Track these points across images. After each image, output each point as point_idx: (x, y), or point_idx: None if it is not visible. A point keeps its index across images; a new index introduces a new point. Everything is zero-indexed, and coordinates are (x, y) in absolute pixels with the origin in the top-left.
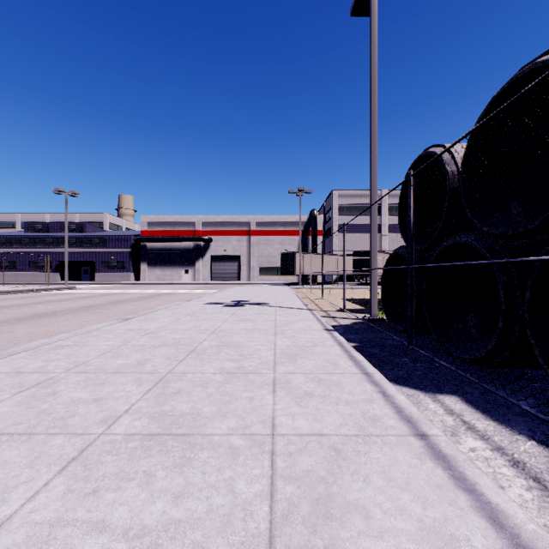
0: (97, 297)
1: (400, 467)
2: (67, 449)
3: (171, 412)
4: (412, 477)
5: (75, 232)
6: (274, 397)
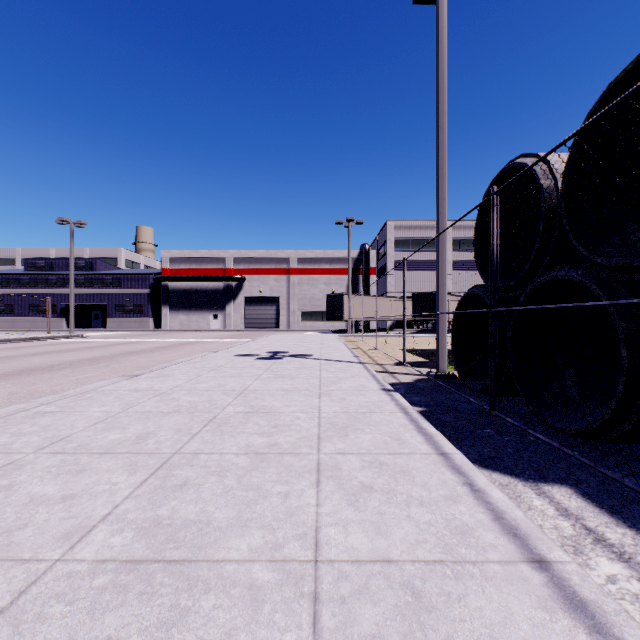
0: (106, 347)
1: (518, 628)
2: None
3: (168, 519)
4: None
5: (83, 270)
6: (319, 493)
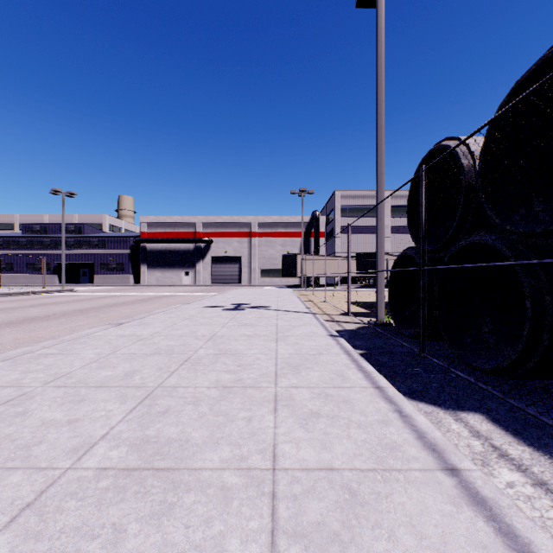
0: (94, 299)
1: (431, 518)
2: (23, 490)
3: (155, 437)
4: (448, 532)
5: (73, 234)
6: (276, 418)
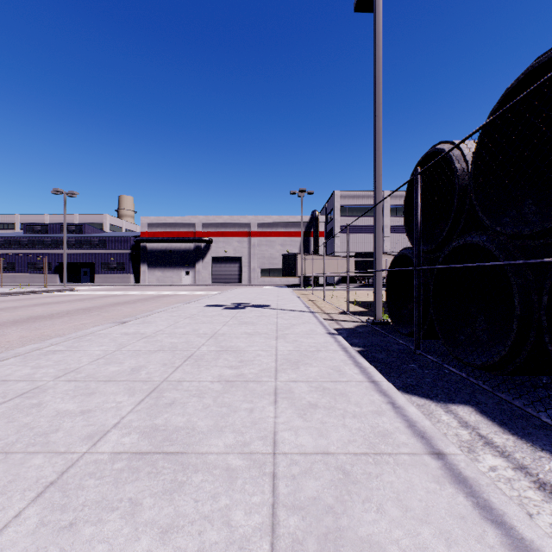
0: (95, 299)
1: (417, 494)
2: (46, 470)
3: (163, 426)
4: (431, 506)
5: (74, 234)
6: (276, 409)
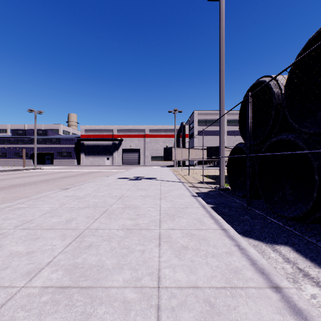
0: (52, 174)
1: None
2: None
3: (81, 264)
4: None
5: (41, 135)
6: (160, 250)
